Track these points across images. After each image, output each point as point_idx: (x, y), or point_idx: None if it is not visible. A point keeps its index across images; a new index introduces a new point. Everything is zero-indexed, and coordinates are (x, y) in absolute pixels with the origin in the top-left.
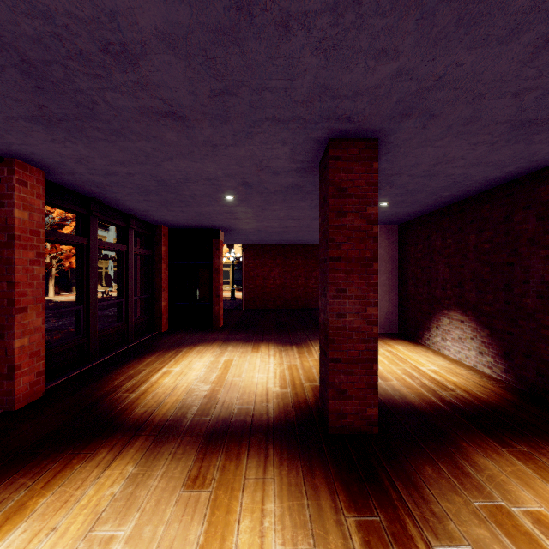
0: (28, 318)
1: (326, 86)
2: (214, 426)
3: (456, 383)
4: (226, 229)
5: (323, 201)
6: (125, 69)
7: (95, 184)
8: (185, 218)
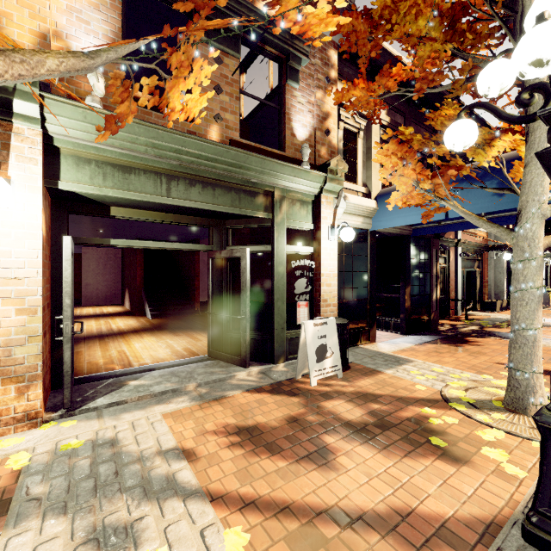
0: None
1: None
2: None
3: (110, 312)
4: None
5: None
6: None
7: None
8: None
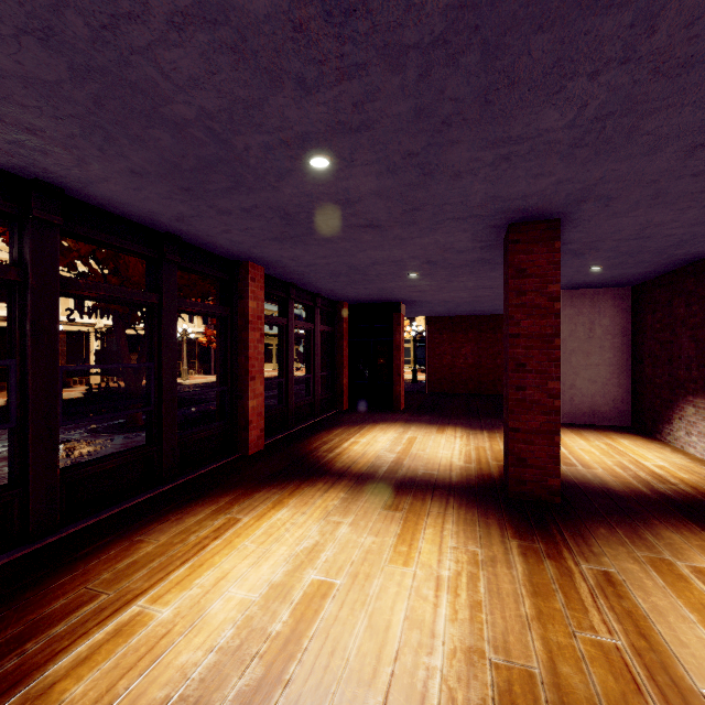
0: (256, 385)
1: (496, 196)
2: (402, 481)
3: (684, 479)
4: (407, 302)
5: (505, 280)
6: (345, 209)
7: (297, 272)
8: (367, 294)
